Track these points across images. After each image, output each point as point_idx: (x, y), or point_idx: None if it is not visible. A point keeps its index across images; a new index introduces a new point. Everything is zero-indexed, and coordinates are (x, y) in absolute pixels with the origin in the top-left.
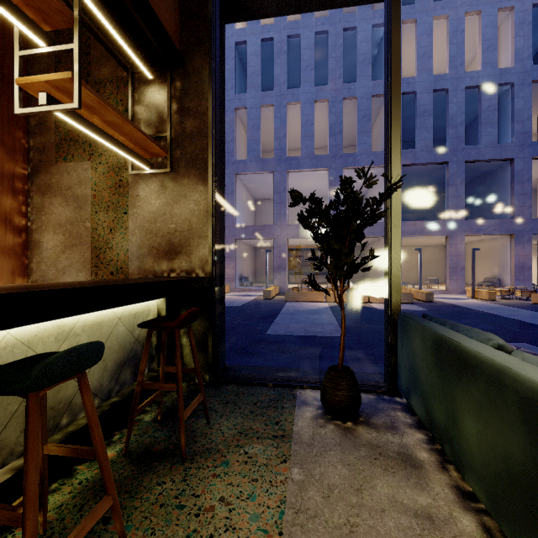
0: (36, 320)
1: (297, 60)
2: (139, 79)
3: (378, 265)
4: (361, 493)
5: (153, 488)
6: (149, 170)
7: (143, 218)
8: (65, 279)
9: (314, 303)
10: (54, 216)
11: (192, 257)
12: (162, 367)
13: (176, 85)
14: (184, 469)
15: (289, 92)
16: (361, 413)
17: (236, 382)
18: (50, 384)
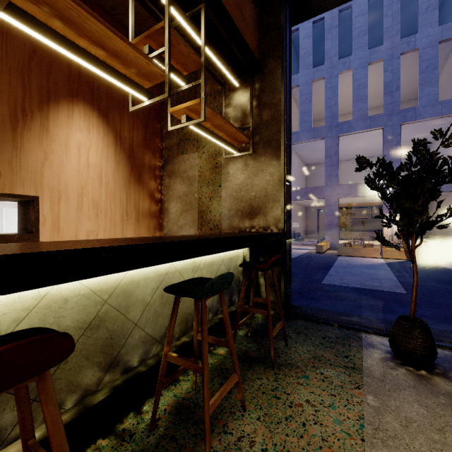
0: (185, 258)
1: (348, 30)
2: (229, 88)
3: (447, 221)
4: (443, 433)
5: (255, 380)
6: (236, 153)
7: (231, 189)
8: (183, 233)
9: (368, 259)
10: (176, 191)
11: (268, 217)
12: (252, 298)
13: (255, 87)
14: (274, 373)
15: (340, 62)
16: (436, 365)
17: (304, 319)
18: (212, 295)
